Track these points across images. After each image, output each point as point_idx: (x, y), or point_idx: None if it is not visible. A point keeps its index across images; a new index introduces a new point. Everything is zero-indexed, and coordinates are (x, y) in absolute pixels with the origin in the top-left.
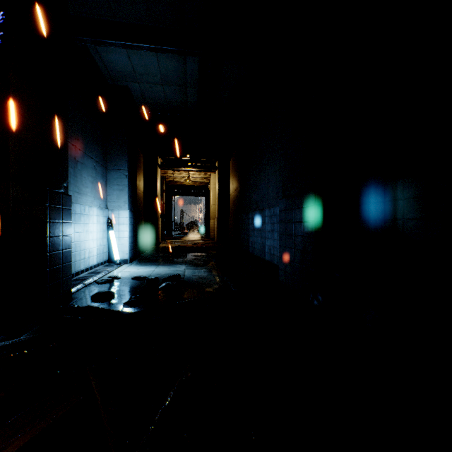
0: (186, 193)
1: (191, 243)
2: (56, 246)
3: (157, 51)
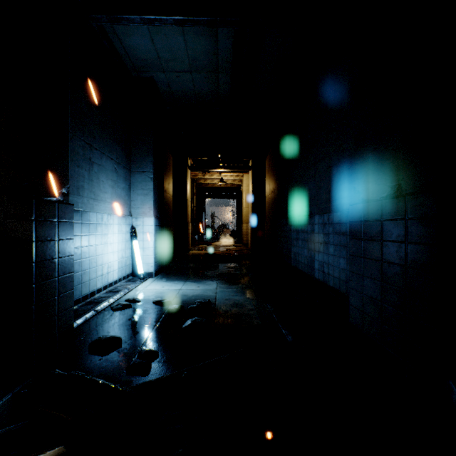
0: (217, 195)
1: (223, 249)
2: (48, 272)
3: (183, 24)
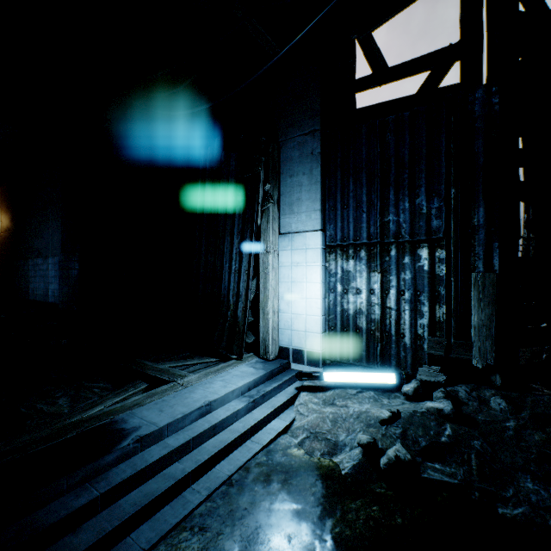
0: None
1: None
2: None
3: None
